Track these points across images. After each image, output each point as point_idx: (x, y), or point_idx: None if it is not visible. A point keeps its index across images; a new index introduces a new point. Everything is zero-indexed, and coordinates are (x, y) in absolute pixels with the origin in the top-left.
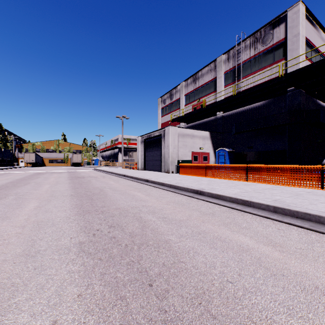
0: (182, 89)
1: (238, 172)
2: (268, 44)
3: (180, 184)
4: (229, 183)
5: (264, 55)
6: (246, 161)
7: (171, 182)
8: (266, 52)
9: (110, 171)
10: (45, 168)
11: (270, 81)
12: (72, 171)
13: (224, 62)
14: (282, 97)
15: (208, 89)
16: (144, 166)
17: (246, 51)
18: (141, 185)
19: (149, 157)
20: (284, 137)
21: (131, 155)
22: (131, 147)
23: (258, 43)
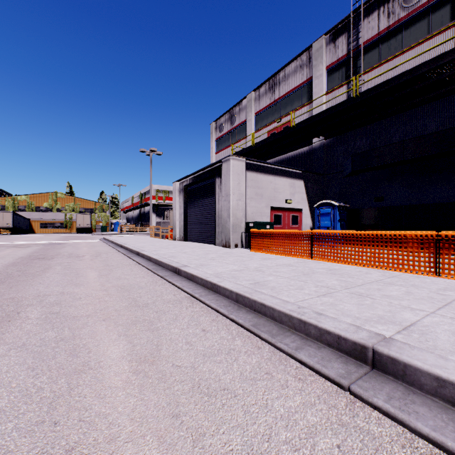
0: (250, 104)
1: (407, 252)
2: (419, 2)
3: (266, 290)
4: (400, 283)
5: (408, 25)
6: (370, 225)
7: (237, 279)
8: (412, 18)
9: (120, 244)
10: (25, 236)
11: (441, 56)
12: (58, 242)
13: (327, 49)
14: (450, 100)
15: (297, 100)
16: (185, 234)
17: (371, 21)
18: (158, 284)
19: (192, 217)
20: (453, 177)
21: (167, 216)
22: (170, 203)
23: (395, 4)
